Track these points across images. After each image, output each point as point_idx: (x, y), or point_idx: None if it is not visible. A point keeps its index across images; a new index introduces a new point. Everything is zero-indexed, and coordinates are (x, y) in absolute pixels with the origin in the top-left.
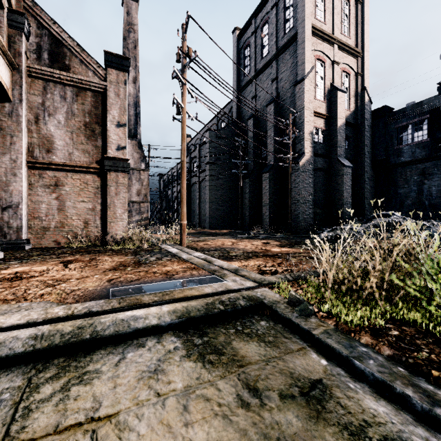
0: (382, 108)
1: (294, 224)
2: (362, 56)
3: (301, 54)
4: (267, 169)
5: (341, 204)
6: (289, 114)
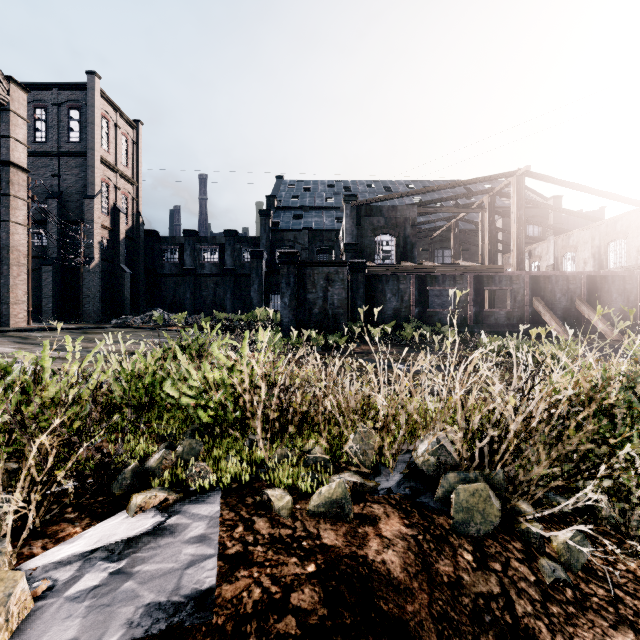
0: (152, 230)
1: (85, 315)
2: (138, 186)
3: (91, 175)
4: (49, 262)
5: (123, 300)
6: (80, 223)
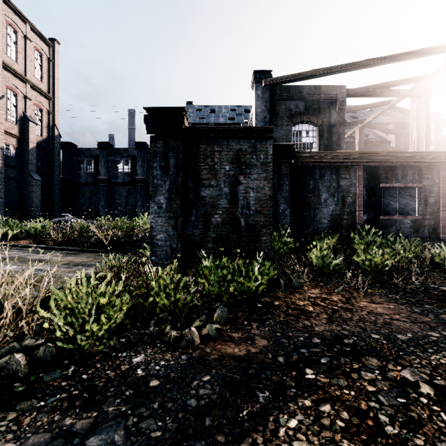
0: (69, 143)
1: None
2: (54, 100)
3: None
4: None
5: (32, 207)
6: None
